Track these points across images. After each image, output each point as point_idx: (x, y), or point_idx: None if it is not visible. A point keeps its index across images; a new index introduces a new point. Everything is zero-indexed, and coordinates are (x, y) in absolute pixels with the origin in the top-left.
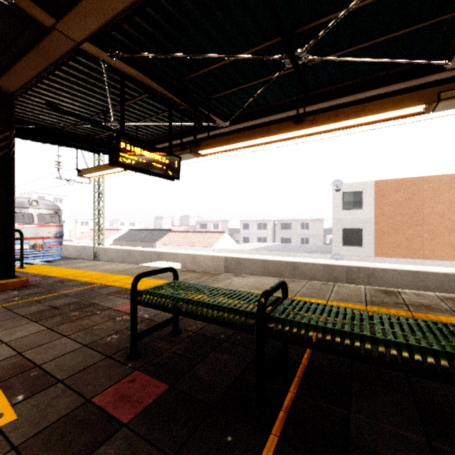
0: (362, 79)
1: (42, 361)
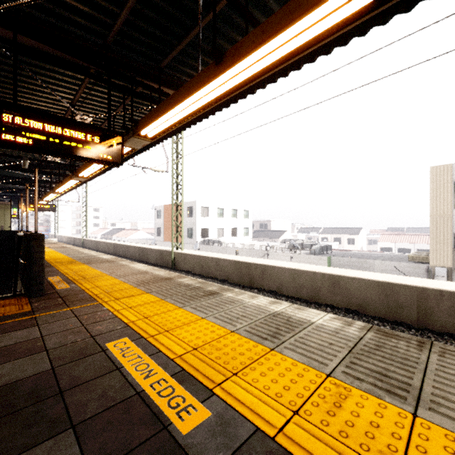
0: None
1: None
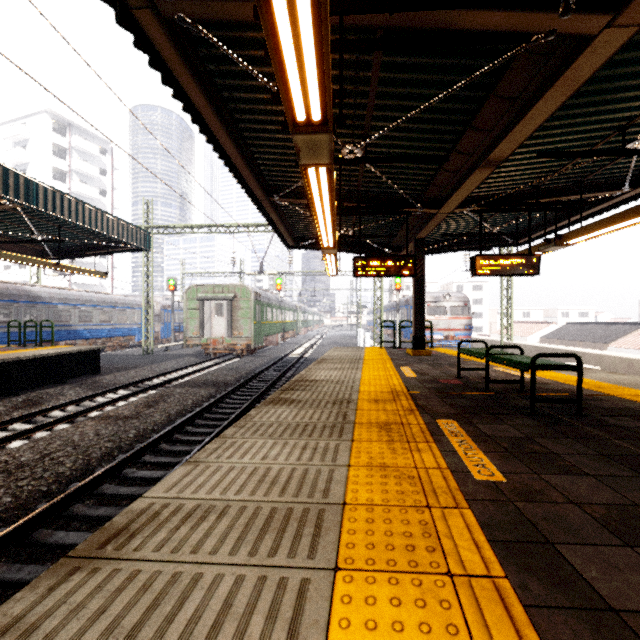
0: None
1: (426, 372)
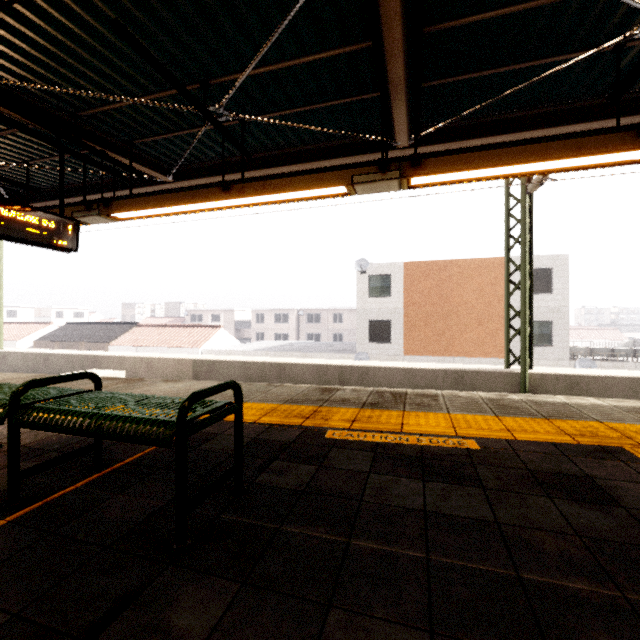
0: (324, 145)
1: None
